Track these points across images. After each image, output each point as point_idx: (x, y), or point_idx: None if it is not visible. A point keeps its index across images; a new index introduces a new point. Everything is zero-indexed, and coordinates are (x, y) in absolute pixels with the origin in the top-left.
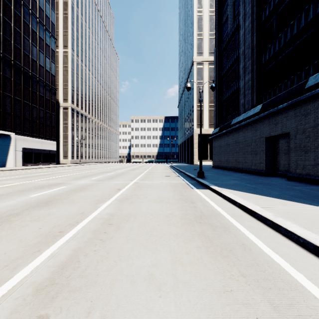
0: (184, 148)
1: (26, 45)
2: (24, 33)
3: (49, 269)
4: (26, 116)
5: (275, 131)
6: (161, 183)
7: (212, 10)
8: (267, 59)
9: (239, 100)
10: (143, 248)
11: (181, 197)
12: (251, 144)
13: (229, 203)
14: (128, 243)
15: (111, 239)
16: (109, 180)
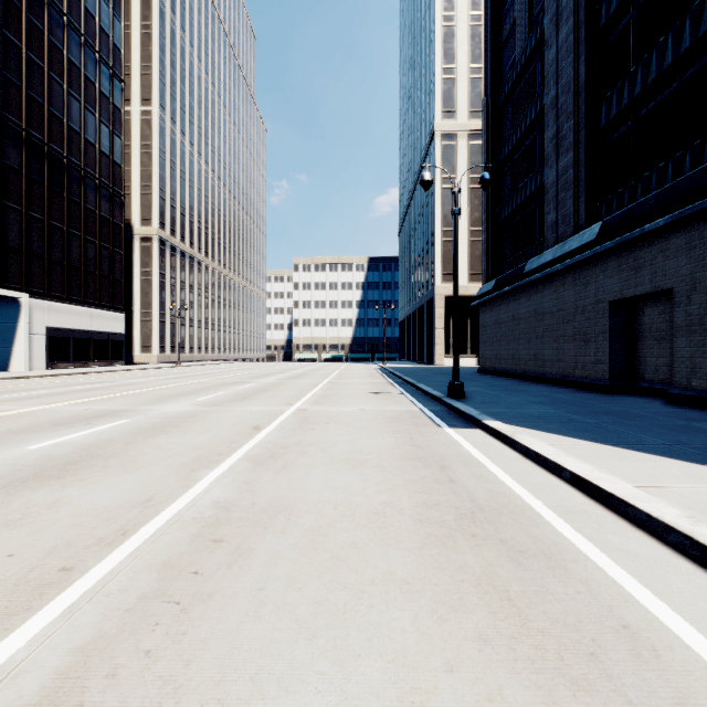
0: (412, 328)
1: (56, 96)
2: (50, 68)
3: None
4: (56, 257)
5: (636, 287)
6: (360, 412)
7: (476, 14)
8: (613, 115)
9: (545, 216)
10: (306, 644)
11: (412, 450)
12: (575, 317)
13: (541, 470)
14: (260, 621)
15: (208, 603)
16: (238, 404)
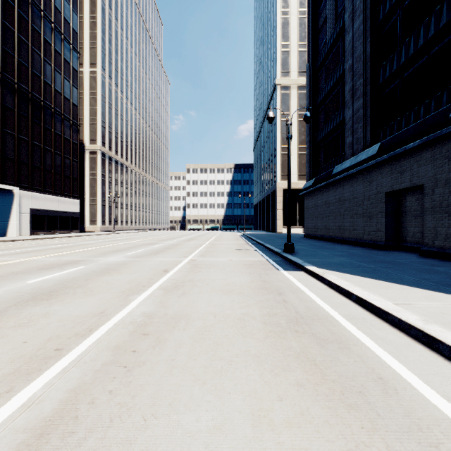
0: (262, 209)
1: (36, 62)
2: (32, 44)
3: (13, 438)
4: (36, 164)
5: (401, 183)
6: (229, 261)
7: (302, 10)
8: (387, 76)
9: (345, 139)
10: (199, 387)
11: (261, 283)
12: (364, 202)
13: (339, 295)
14: (173, 376)
15: (143, 367)
16: (153, 256)
